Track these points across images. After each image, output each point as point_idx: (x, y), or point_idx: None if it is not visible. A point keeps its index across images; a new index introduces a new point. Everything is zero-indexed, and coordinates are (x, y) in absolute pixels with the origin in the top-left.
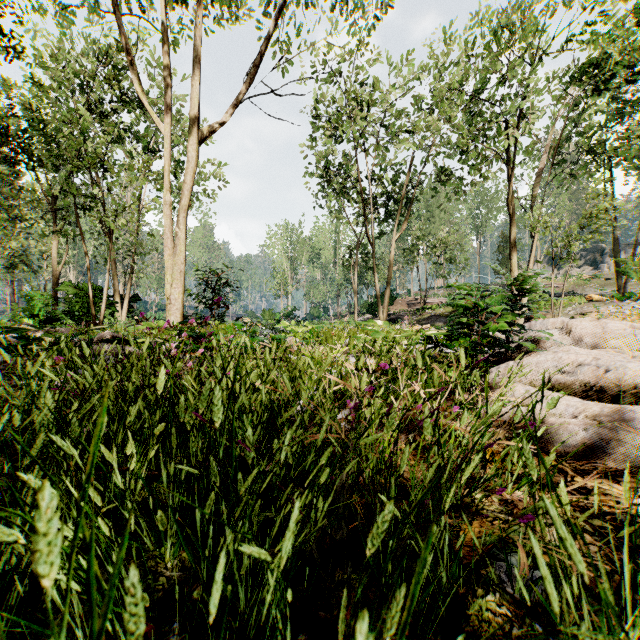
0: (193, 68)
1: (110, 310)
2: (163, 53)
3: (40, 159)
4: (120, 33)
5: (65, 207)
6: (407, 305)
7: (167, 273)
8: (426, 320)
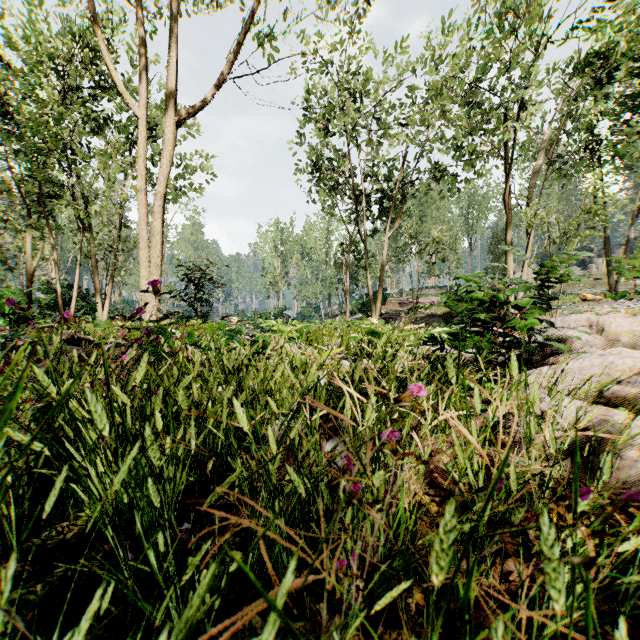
0: (170, 41)
1: (88, 309)
2: (138, 27)
3: None
4: (89, 2)
5: (30, 195)
6: (399, 305)
7: (142, 267)
8: (419, 320)
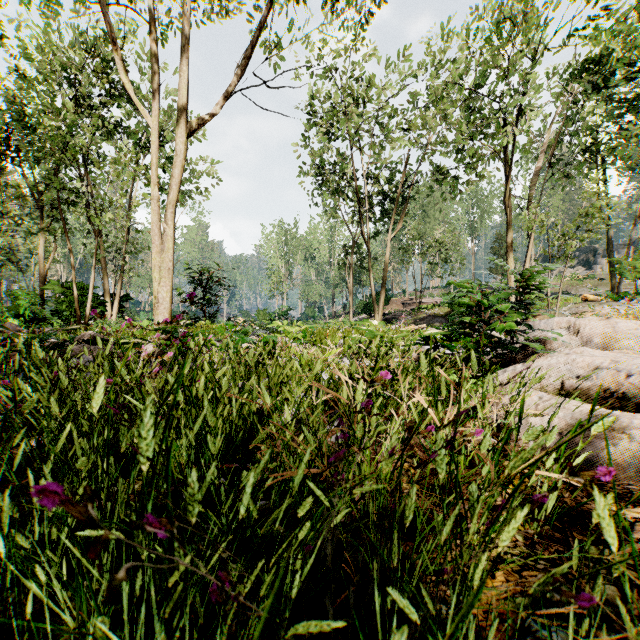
0: (181, 57)
1: (99, 310)
2: (151, 42)
3: (19, 150)
4: (105, 20)
5: (48, 202)
6: (402, 305)
7: (155, 271)
8: (421, 320)
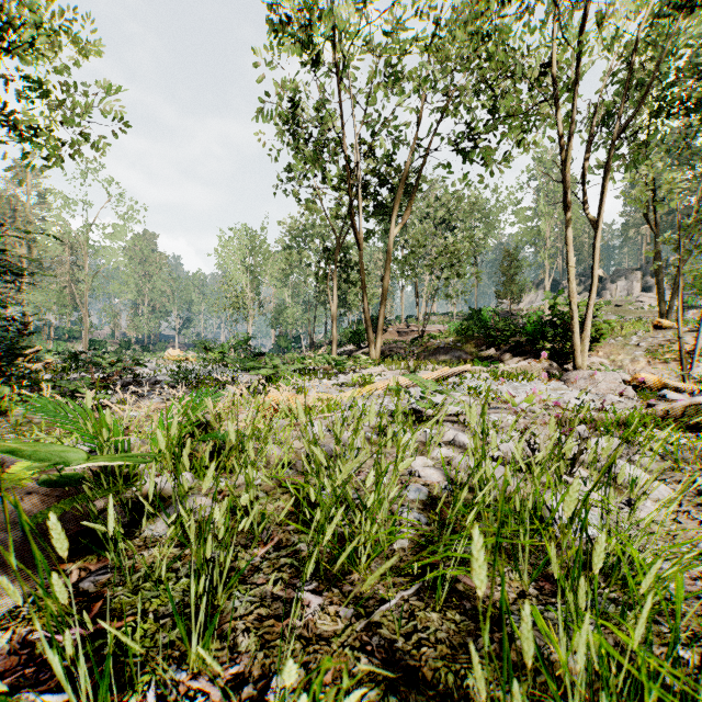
0: None
1: None
2: None
3: None
4: None
5: None
6: (398, 334)
7: None
8: (432, 354)
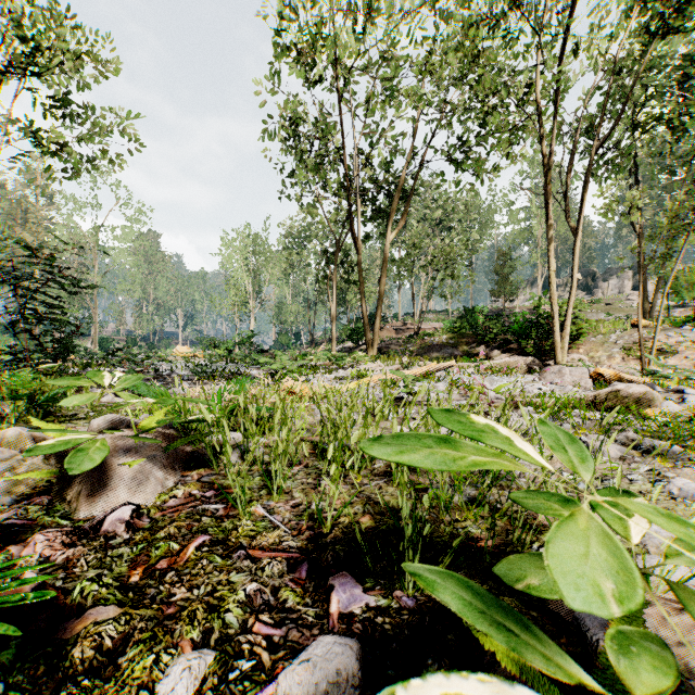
0: None
1: None
2: None
3: None
4: None
5: None
6: (395, 331)
7: None
8: (426, 350)
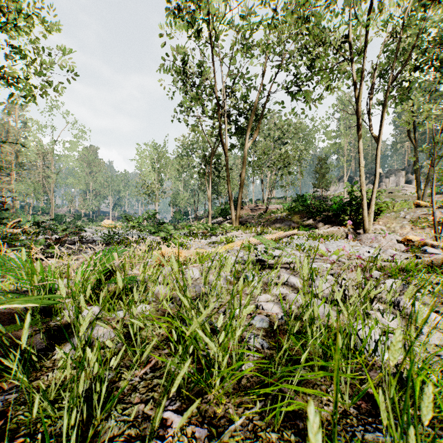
0: None
1: None
2: None
3: None
4: None
5: None
6: (250, 210)
7: None
8: (272, 223)
